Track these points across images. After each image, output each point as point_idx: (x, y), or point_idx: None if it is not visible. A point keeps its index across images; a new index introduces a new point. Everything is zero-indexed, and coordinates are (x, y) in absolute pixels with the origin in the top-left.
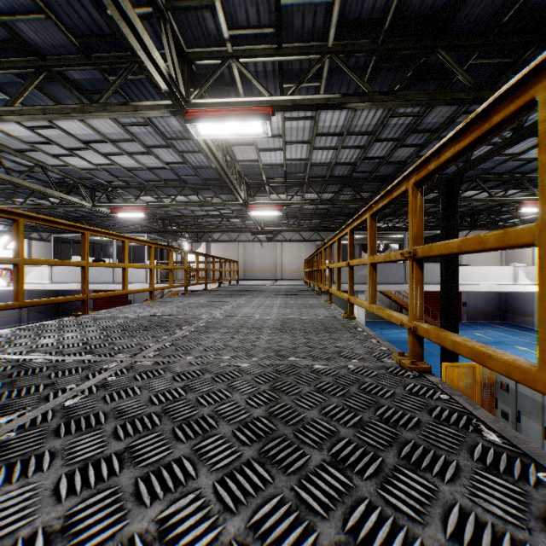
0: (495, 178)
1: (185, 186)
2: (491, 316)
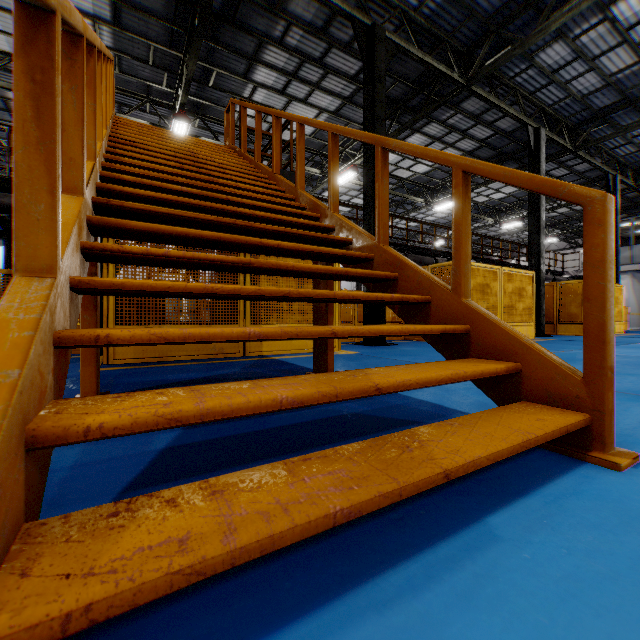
0: None
1: None
2: None
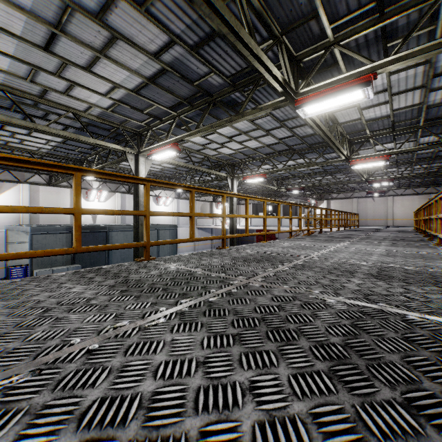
0: None
1: (326, 173)
2: None
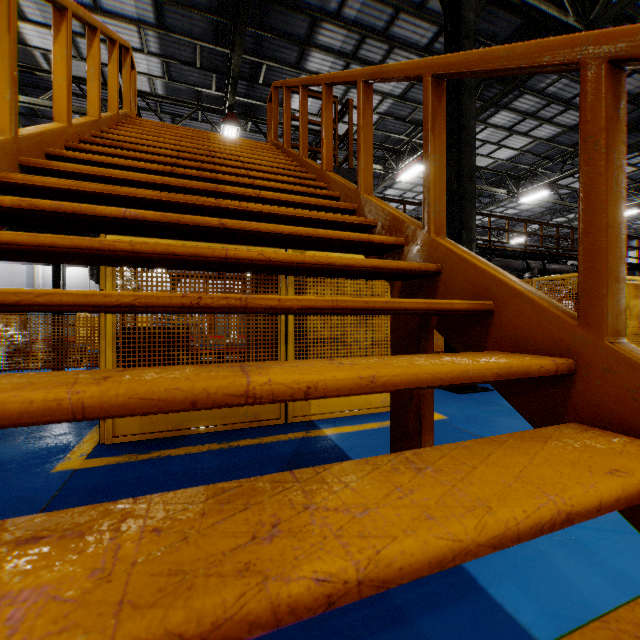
0: None
1: (555, 212)
2: None
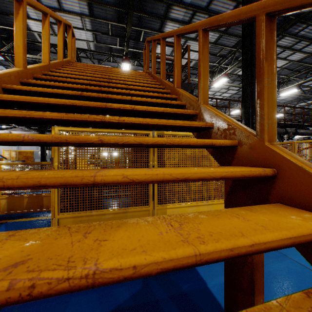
0: None
1: (299, 100)
2: None
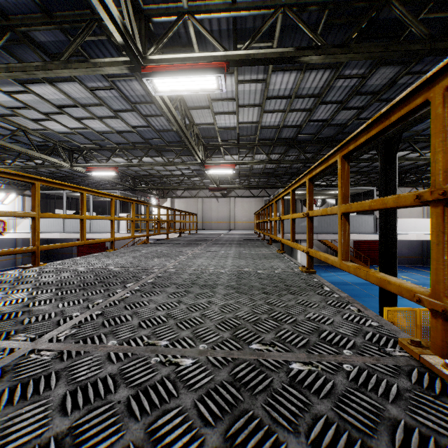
0: (425, 139)
1: (150, 148)
2: (414, 261)
